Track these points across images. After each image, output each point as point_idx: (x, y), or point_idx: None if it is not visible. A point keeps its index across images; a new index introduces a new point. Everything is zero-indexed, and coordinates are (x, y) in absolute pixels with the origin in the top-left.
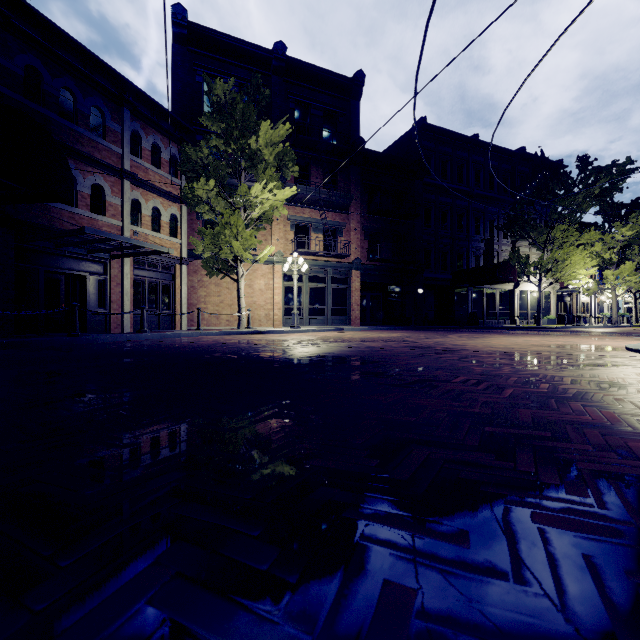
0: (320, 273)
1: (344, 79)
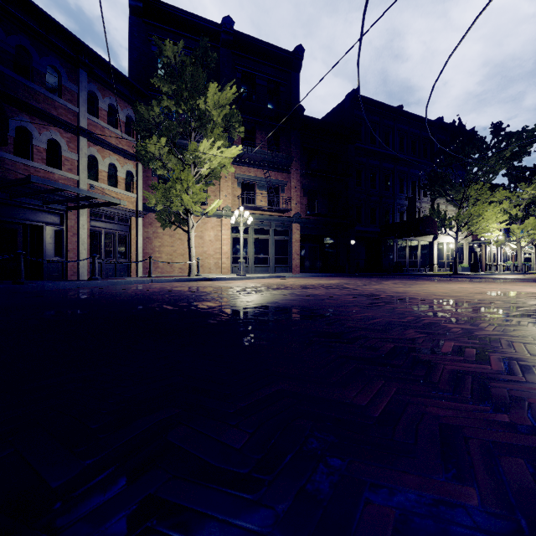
0: (264, 226)
1: (285, 53)
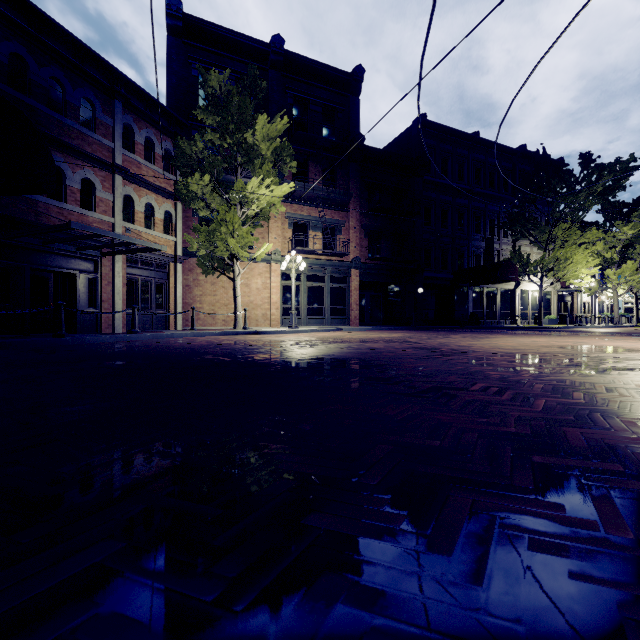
0: (319, 272)
1: (343, 74)
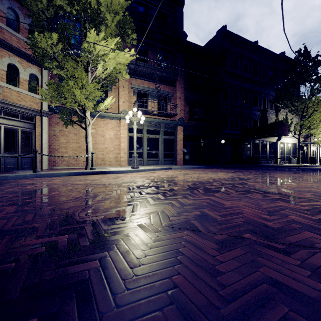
0: (155, 127)
1: None
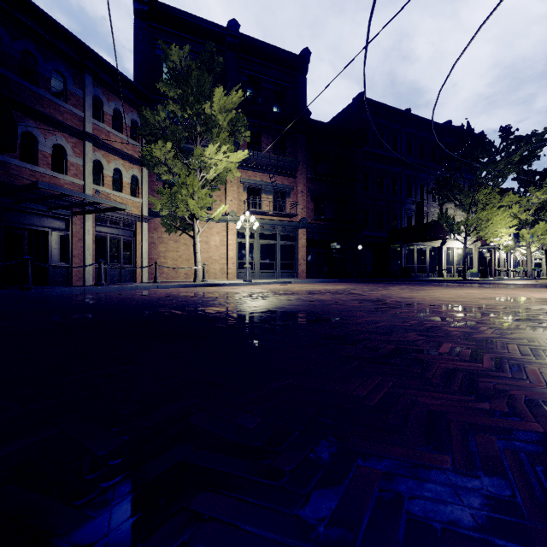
0: (270, 231)
1: (292, 56)
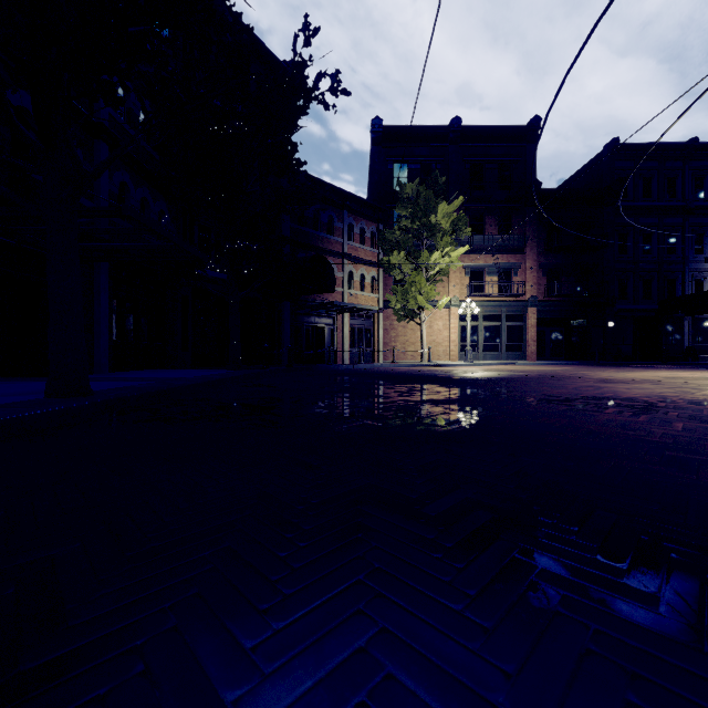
0: (494, 312)
1: (518, 129)
